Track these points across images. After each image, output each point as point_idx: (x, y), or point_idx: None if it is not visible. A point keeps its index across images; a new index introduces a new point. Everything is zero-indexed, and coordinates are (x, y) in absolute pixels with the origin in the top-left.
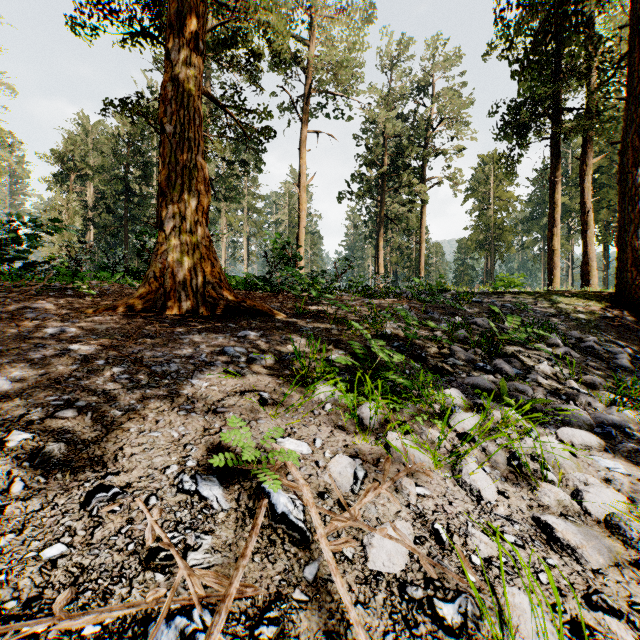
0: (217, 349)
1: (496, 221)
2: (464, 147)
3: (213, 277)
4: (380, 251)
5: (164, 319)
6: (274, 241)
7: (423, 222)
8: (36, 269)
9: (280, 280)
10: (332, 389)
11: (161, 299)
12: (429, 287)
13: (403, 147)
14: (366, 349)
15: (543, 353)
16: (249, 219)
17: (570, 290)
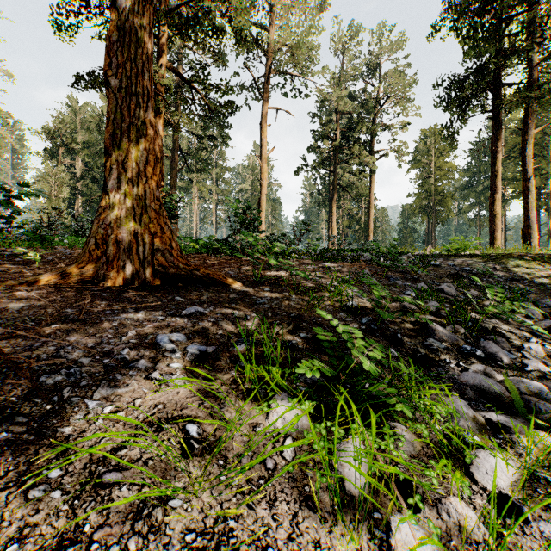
0: (149, 337)
1: (437, 189)
2: (409, 122)
3: (163, 243)
4: (333, 216)
5: (102, 292)
6: (235, 206)
7: (372, 190)
8: (11, 233)
9: (240, 244)
10: (294, 410)
11: (103, 268)
12: (391, 252)
13: (354, 123)
14: (331, 328)
15: (522, 326)
16: (217, 188)
17: (524, 253)
